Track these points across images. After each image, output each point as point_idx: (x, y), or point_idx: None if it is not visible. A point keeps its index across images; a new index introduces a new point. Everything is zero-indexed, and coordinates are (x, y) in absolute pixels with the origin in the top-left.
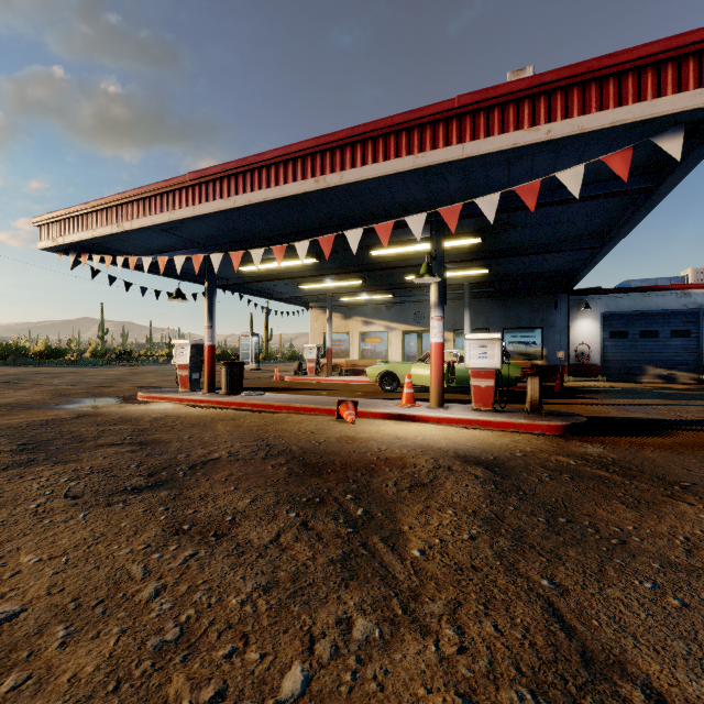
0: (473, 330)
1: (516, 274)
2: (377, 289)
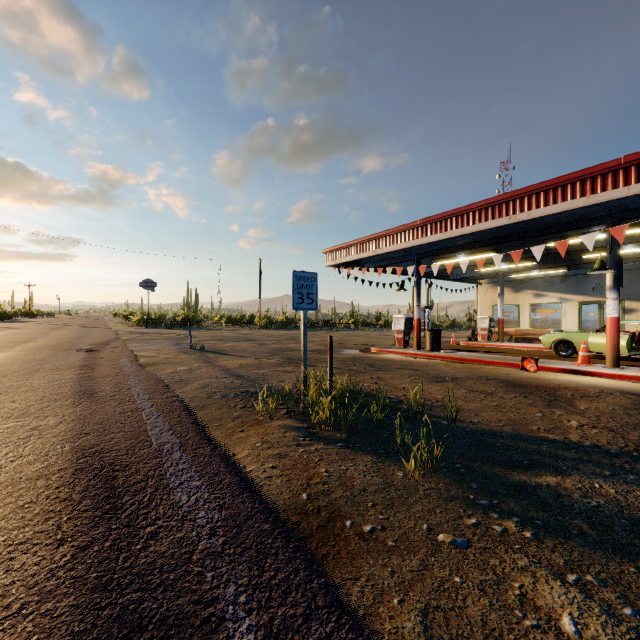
0: None
1: None
2: (550, 267)
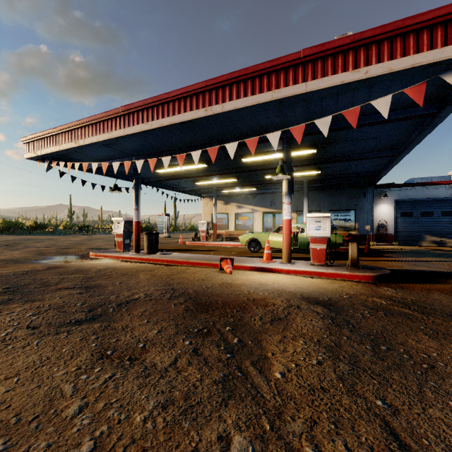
0: (309, 211)
1: (338, 174)
2: (246, 185)
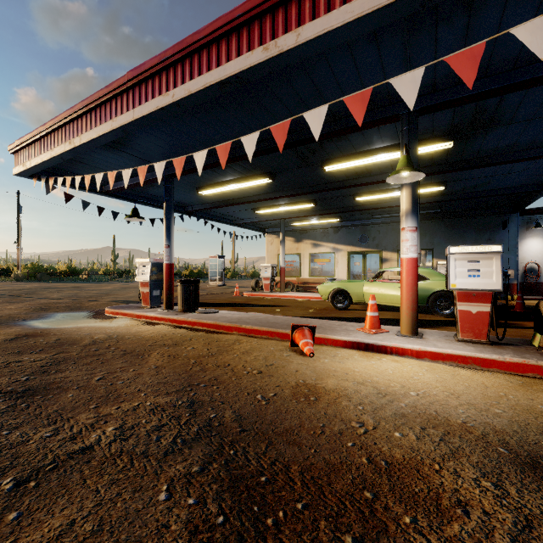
0: None
1: (469, 192)
2: (327, 213)
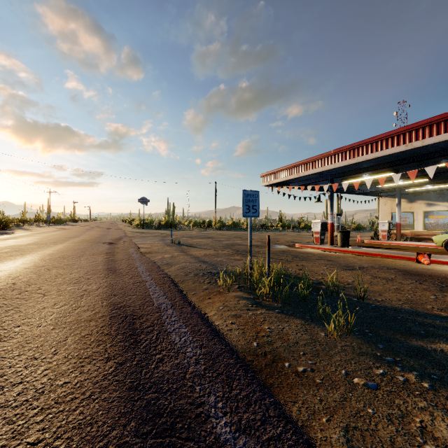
0: None
1: None
2: (441, 182)
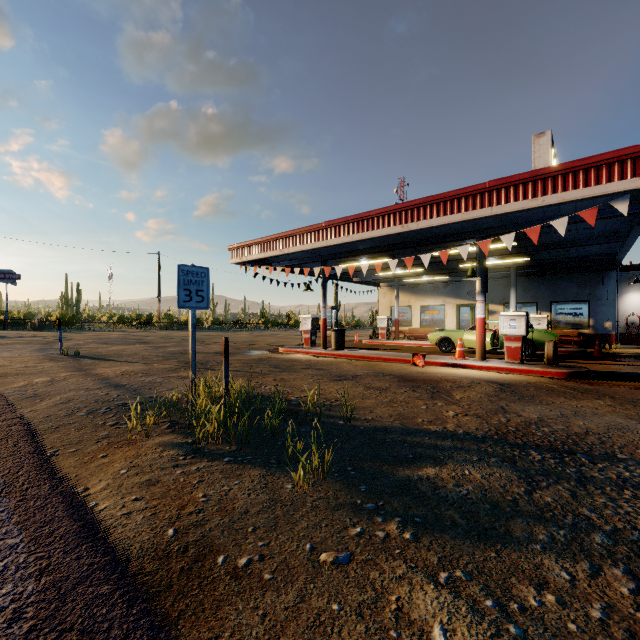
0: (522, 303)
1: (557, 258)
2: (436, 273)
